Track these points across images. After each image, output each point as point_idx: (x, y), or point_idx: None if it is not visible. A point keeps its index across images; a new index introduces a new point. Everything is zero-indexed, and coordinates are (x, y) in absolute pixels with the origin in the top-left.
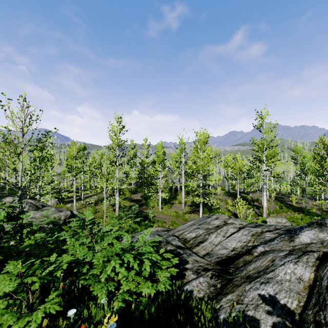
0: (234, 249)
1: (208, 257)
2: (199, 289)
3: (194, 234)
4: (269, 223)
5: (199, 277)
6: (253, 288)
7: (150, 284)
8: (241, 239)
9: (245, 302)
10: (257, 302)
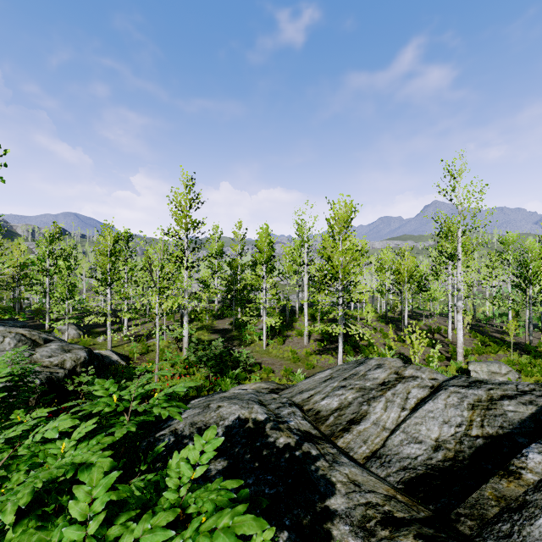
0: (440, 444)
1: (378, 465)
2: None
3: (336, 402)
4: (476, 374)
5: None
6: None
7: None
8: (448, 417)
9: None
10: None
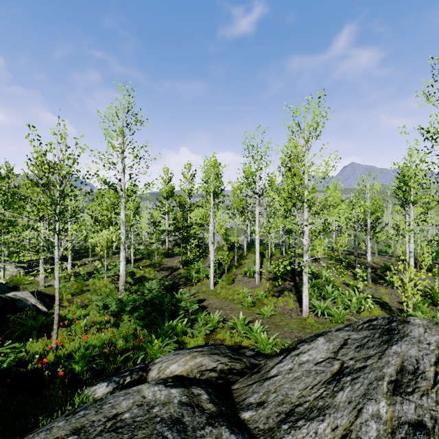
0: None
1: None
2: None
3: None
4: None
5: None
6: None
7: None
8: None
9: None
10: None
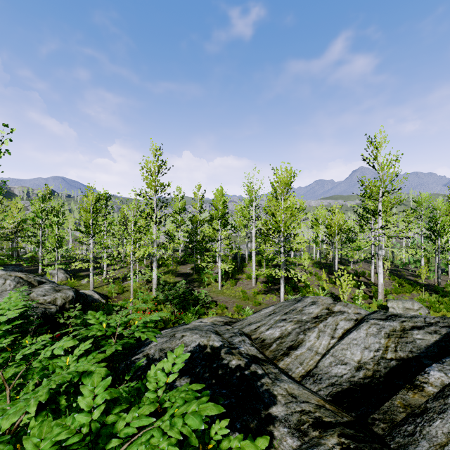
0: (362, 365)
1: (311, 382)
2: None
3: (278, 332)
4: (393, 310)
5: None
6: None
7: None
8: (368, 344)
9: None
10: None
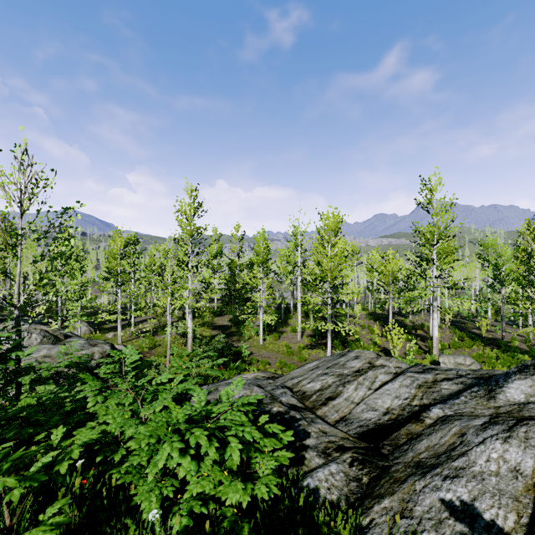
0: (389, 411)
1: (343, 425)
2: (329, 486)
3: (319, 385)
4: (444, 365)
5: (330, 463)
6: (431, 487)
7: (241, 487)
8: (399, 394)
9: (417, 514)
10: (438, 515)
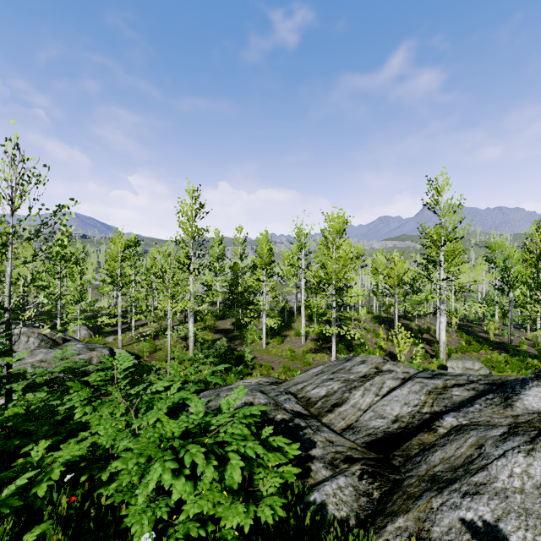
0: (398, 418)
1: (350, 433)
2: (338, 502)
3: (324, 391)
4: (452, 370)
5: (338, 476)
6: (449, 504)
7: (243, 510)
8: (408, 400)
9: (435, 535)
10: (459, 537)
